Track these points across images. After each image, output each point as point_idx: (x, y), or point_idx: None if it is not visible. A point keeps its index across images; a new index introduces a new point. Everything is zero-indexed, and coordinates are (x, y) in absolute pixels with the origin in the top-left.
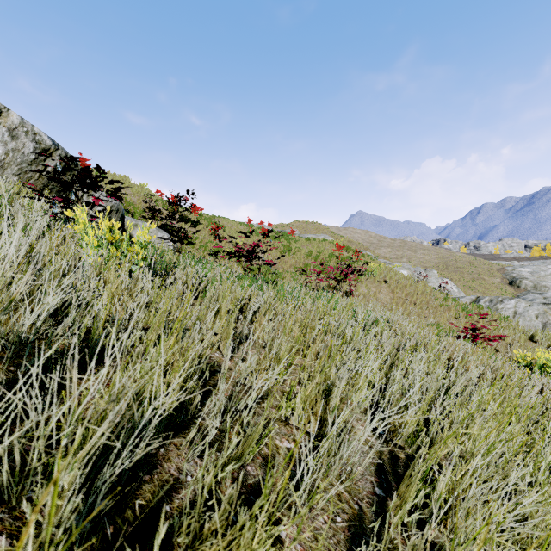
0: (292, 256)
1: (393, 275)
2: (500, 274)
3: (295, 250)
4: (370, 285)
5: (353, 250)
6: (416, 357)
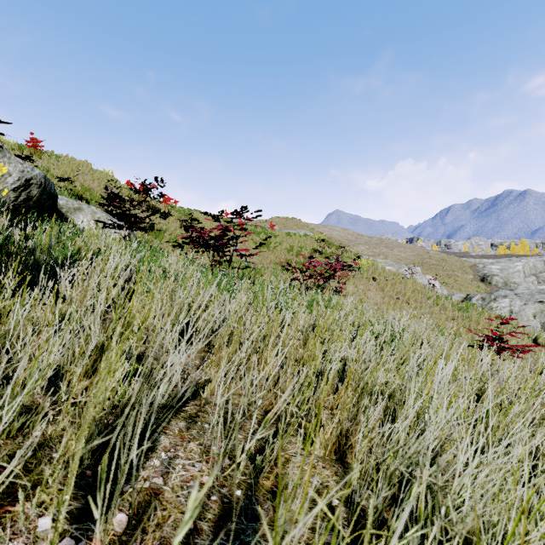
0: (272, 252)
1: (382, 272)
2: (472, 271)
3: (275, 245)
4: (358, 282)
5: (335, 245)
6: (508, 420)
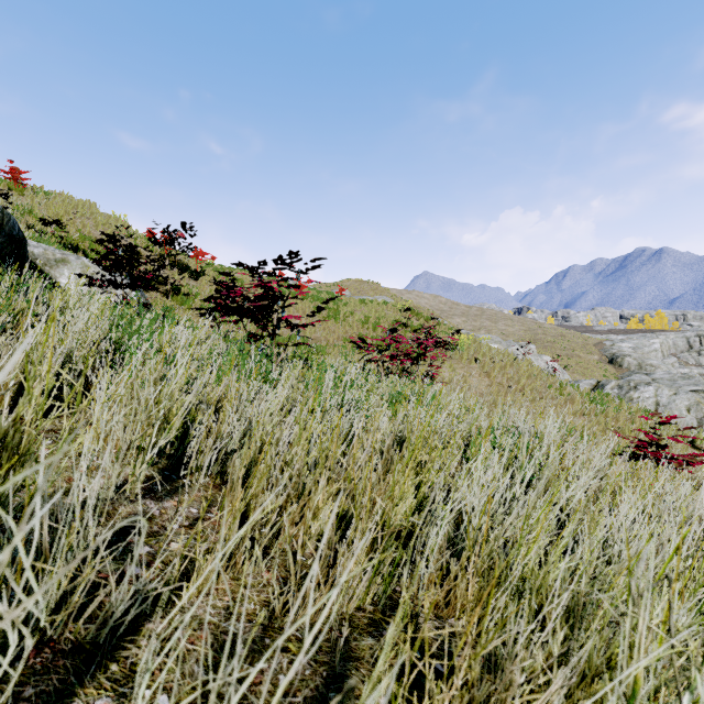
0: (340, 324)
1: (487, 351)
2: (598, 350)
3: (345, 315)
4: (456, 365)
5: (425, 316)
6: None
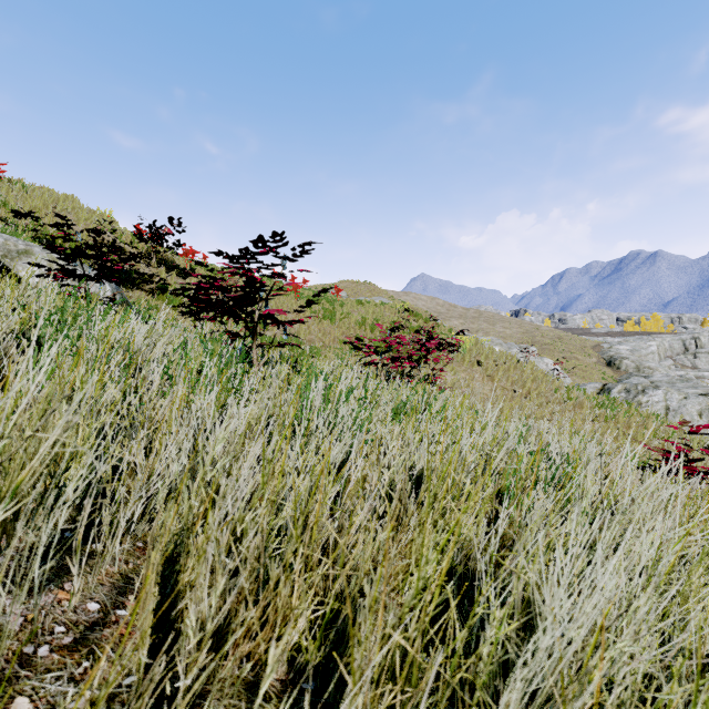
0: (337, 326)
1: (490, 354)
2: (596, 352)
3: (342, 316)
4: (457, 368)
5: (423, 317)
6: None
